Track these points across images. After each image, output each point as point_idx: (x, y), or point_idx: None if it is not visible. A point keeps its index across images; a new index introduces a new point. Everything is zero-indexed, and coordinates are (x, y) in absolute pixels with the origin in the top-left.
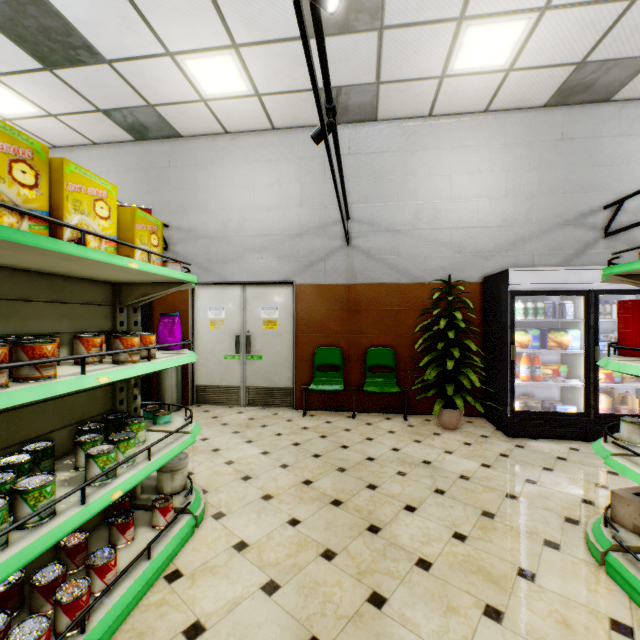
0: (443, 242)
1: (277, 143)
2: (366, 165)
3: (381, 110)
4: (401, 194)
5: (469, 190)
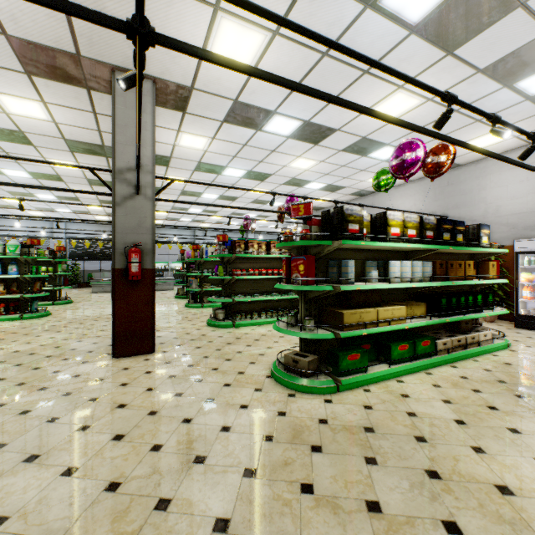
0: (502, 223)
1: (413, 187)
2: (456, 189)
3: (459, 163)
4: (476, 200)
5: (520, 191)
